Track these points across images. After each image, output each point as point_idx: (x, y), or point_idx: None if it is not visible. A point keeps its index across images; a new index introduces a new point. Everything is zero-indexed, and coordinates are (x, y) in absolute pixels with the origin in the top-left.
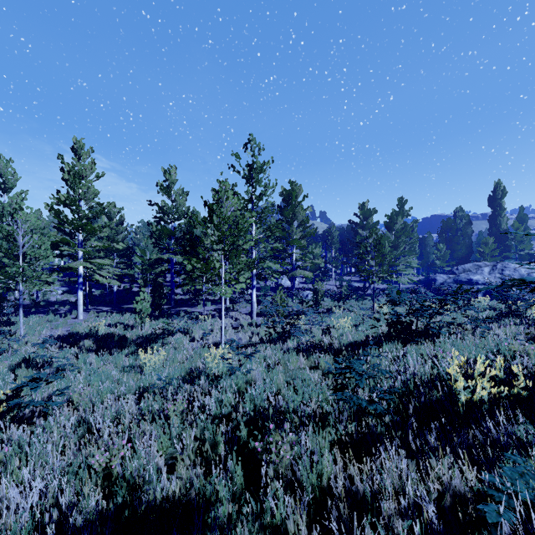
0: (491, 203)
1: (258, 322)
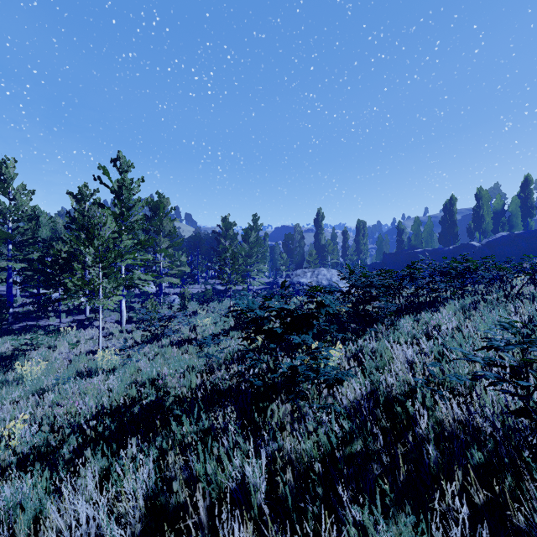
0: (315, 224)
1: (128, 328)
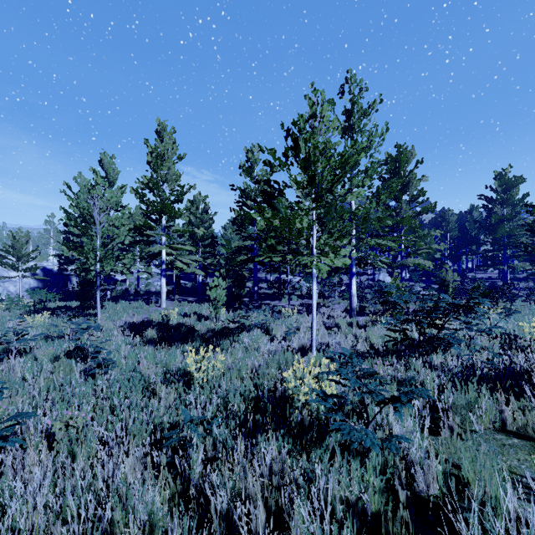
0: None
1: (359, 322)
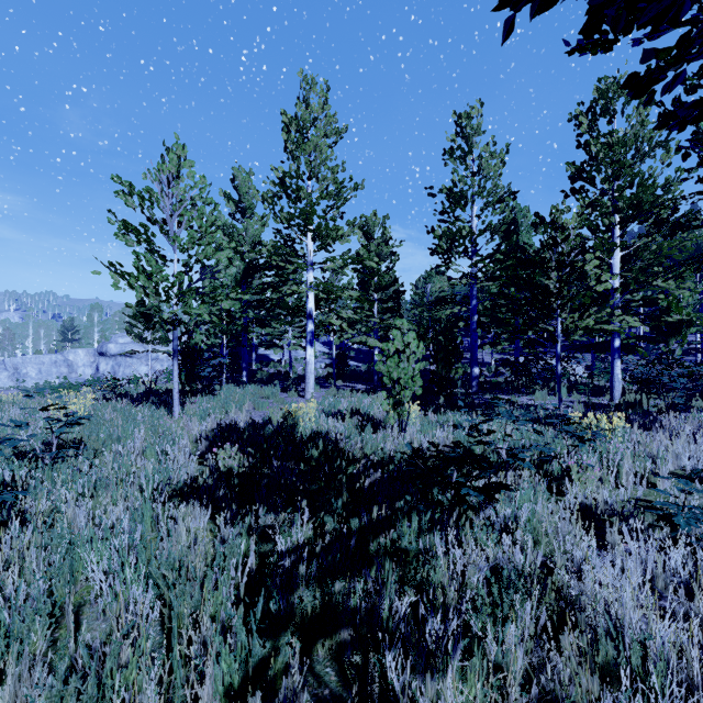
0: None
1: None
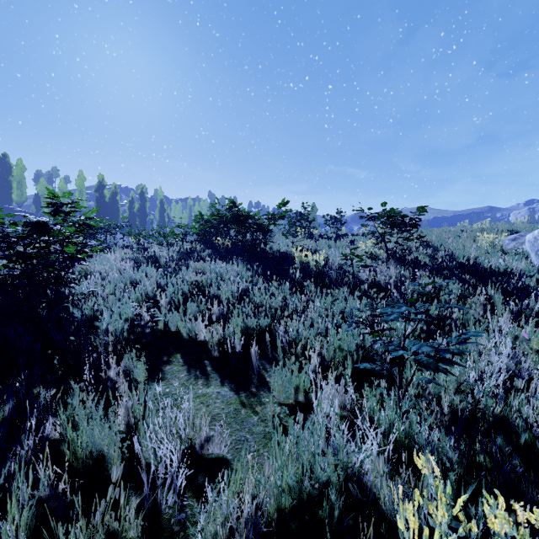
0: None
1: None
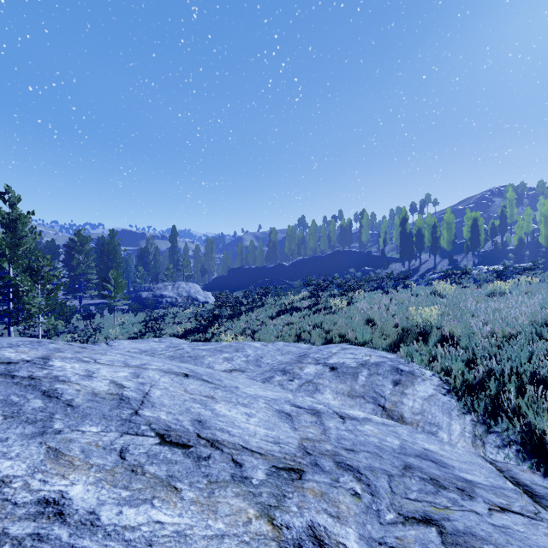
0: (171, 240)
1: None
